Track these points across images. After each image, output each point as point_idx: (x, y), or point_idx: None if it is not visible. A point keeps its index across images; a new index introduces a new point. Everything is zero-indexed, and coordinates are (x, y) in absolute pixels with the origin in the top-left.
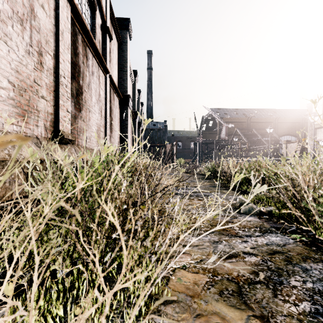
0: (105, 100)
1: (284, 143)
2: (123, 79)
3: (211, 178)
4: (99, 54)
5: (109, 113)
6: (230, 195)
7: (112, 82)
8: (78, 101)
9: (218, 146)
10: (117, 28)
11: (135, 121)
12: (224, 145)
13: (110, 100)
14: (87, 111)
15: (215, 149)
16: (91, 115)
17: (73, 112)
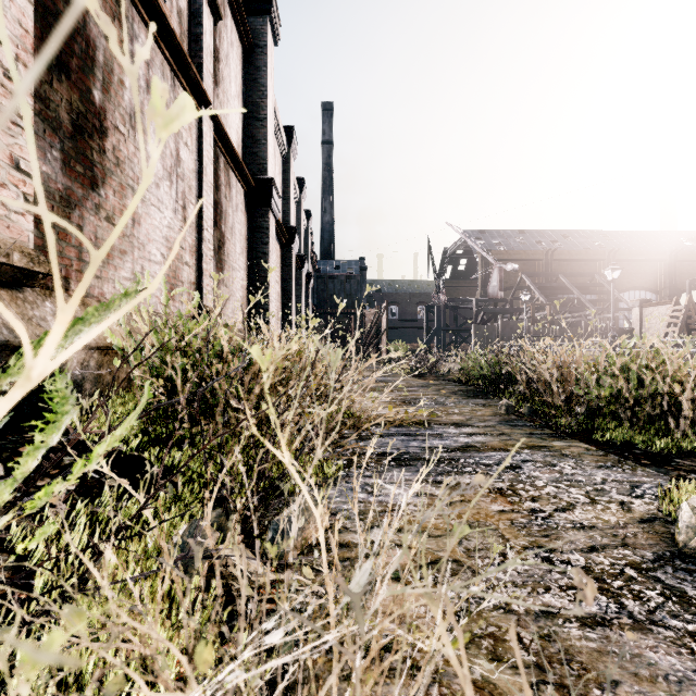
0: (199, 178)
1: (635, 305)
2: (256, 141)
3: (485, 392)
4: (172, 34)
5: (214, 219)
6: (592, 466)
7: (223, 136)
8: (84, 153)
9: (482, 313)
10: (240, 0)
11: (290, 250)
12: (497, 310)
13: (218, 185)
14: (127, 195)
15: (475, 319)
16: (142, 209)
17: (57, 184)
